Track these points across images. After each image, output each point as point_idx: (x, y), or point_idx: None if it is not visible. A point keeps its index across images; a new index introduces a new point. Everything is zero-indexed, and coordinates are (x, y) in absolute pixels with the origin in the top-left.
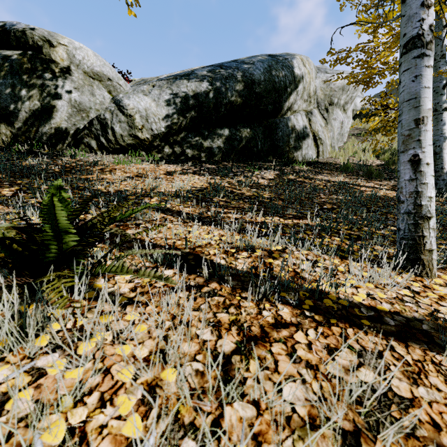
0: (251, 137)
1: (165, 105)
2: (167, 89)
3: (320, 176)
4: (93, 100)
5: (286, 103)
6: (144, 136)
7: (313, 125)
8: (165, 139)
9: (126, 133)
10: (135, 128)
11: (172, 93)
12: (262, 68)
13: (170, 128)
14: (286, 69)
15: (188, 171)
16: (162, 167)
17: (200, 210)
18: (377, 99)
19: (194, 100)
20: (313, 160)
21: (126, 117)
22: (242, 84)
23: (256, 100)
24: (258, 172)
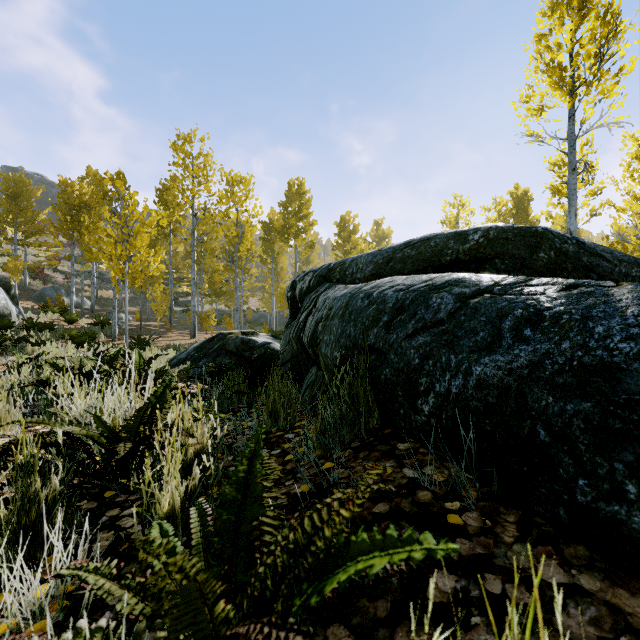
0: None
1: None
2: None
3: None
4: None
5: None
6: None
7: None
8: None
9: None
10: None
11: None
12: None
13: None
14: None
15: None
16: None
17: None
18: None
19: None
20: None
21: None
22: None
23: None
24: None
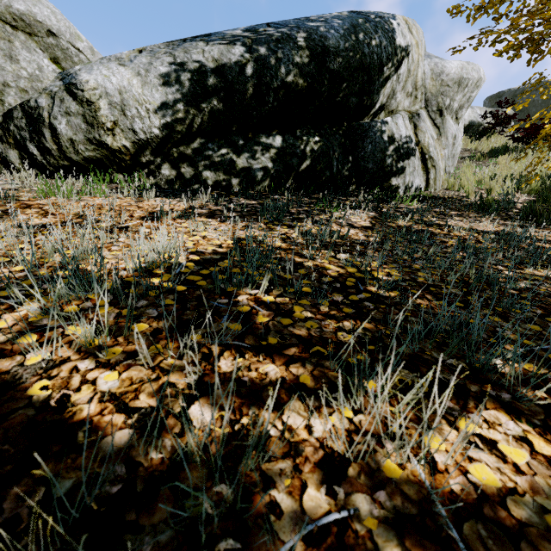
0: (320, 152)
1: (159, 83)
2: (166, 55)
3: (451, 220)
4: (11, 68)
5: (379, 94)
6: (119, 143)
7: (422, 135)
8: (162, 151)
9: (80, 135)
10: (99, 126)
11: (173, 63)
12: (341, 27)
13: (171, 128)
14: (382, 33)
15: (198, 211)
16: (147, 202)
17: (161, 385)
18: (490, 110)
19: (217, 77)
20: (421, 193)
21: (81, 105)
22: (307, 54)
23: (331, 84)
24: (337, 213)
